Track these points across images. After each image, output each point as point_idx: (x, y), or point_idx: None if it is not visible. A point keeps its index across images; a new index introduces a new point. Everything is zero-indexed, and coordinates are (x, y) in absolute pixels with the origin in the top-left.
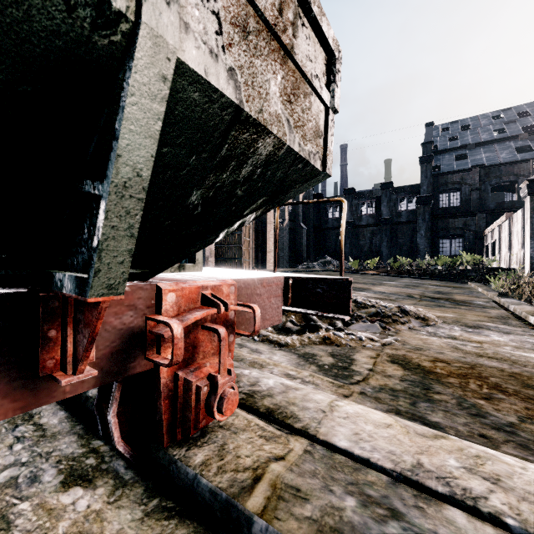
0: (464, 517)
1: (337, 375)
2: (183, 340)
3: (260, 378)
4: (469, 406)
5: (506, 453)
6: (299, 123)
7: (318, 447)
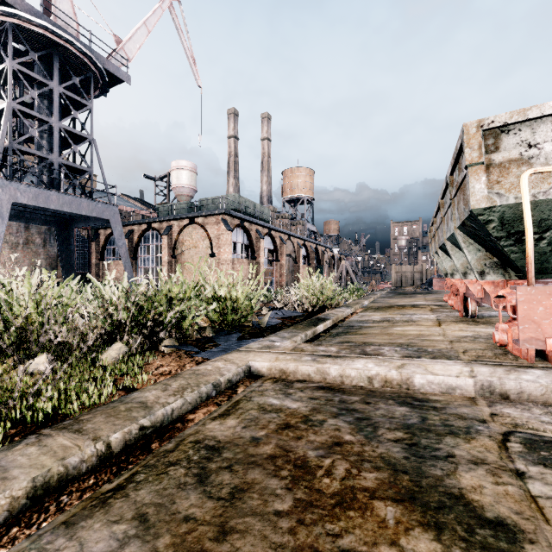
0: (395, 356)
1: (549, 445)
2: (512, 307)
3: (549, 371)
4: (366, 427)
5: (358, 396)
6: (466, 202)
7: (456, 359)
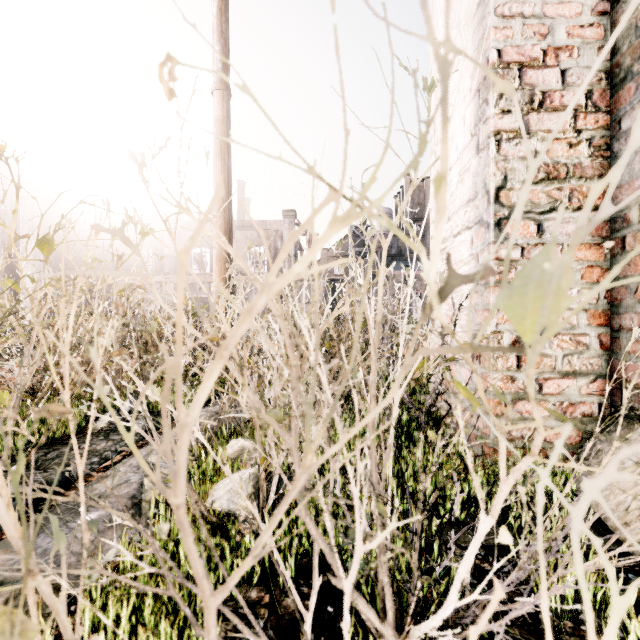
0: None
1: None
2: None
3: None
4: None
5: None
6: None
7: None
